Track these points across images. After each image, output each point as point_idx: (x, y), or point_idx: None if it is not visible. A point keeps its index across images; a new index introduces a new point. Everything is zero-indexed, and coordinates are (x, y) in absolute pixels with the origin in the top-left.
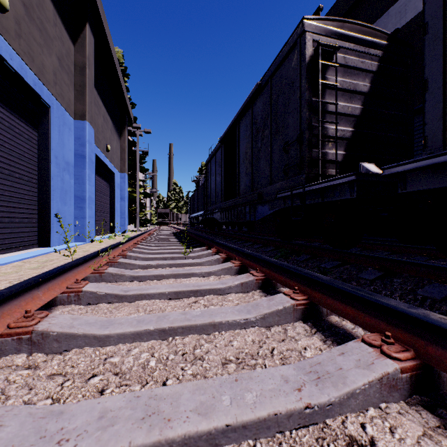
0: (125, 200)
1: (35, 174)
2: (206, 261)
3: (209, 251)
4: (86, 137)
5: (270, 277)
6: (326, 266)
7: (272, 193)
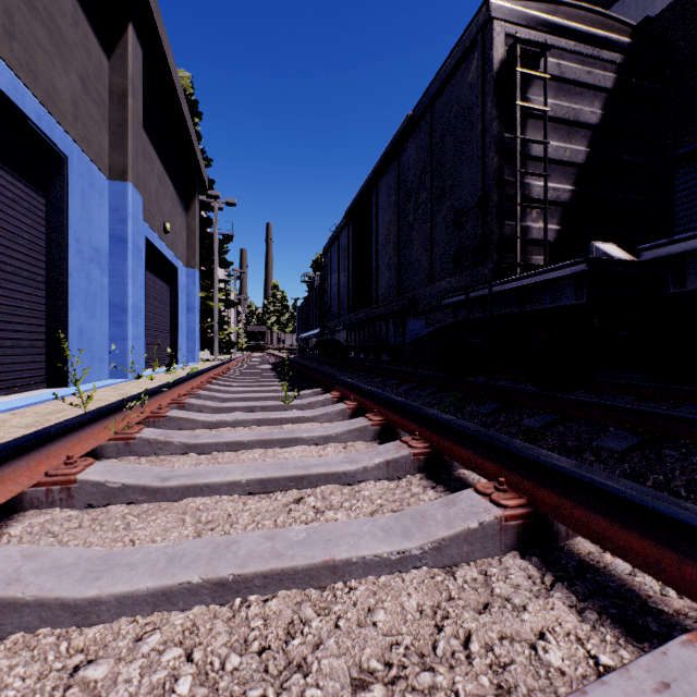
0: (195, 311)
1: (41, 267)
2: (321, 414)
3: (327, 395)
4: (128, 208)
5: (441, 450)
6: (532, 423)
7: (432, 298)
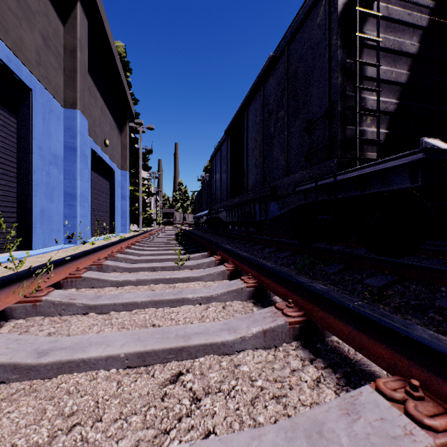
0: (126, 198)
1: (13, 166)
2: (206, 275)
3: (211, 258)
4: (77, 127)
5: (316, 320)
6: (375, 283)
7: (288, 186)
